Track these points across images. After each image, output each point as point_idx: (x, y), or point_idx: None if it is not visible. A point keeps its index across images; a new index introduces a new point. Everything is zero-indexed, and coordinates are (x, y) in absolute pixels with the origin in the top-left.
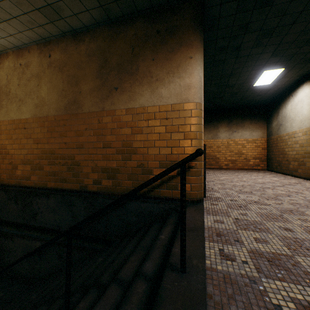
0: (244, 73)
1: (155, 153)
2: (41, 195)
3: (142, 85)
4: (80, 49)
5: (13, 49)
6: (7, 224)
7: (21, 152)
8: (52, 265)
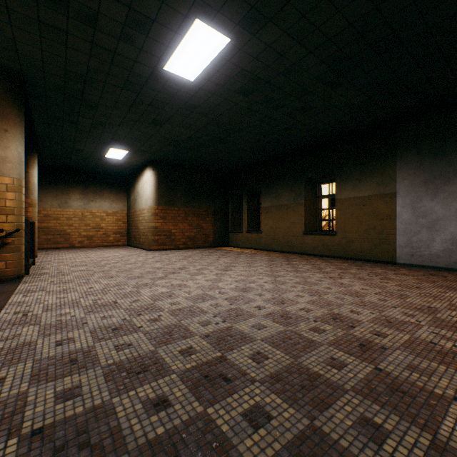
0: (91, 144)
1: None
2: None
3: None
4: None
5: None
6: None
7: None
8: None
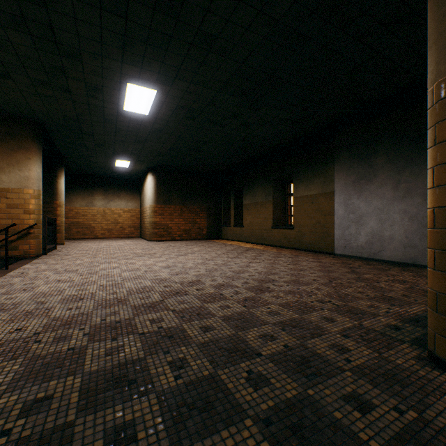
0: (101, 158)
1: None
2: None
3: None
4: None
5: None
6: None
7: None
8: None
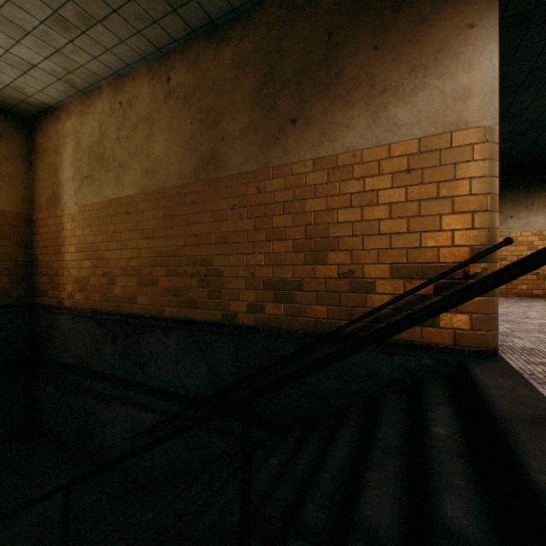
0: None
1: (380, 248)
2: (155, 331)
3: (349, 107)
4: (222, 57)
5: (109, 78)
6: (100, 379)
7: (121, 255)
8: (172, 458)
